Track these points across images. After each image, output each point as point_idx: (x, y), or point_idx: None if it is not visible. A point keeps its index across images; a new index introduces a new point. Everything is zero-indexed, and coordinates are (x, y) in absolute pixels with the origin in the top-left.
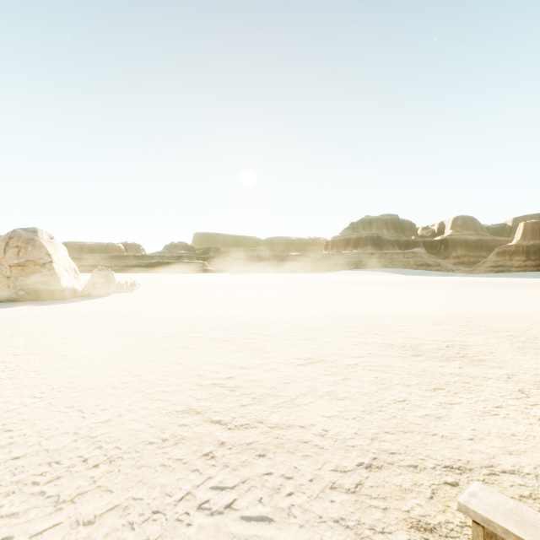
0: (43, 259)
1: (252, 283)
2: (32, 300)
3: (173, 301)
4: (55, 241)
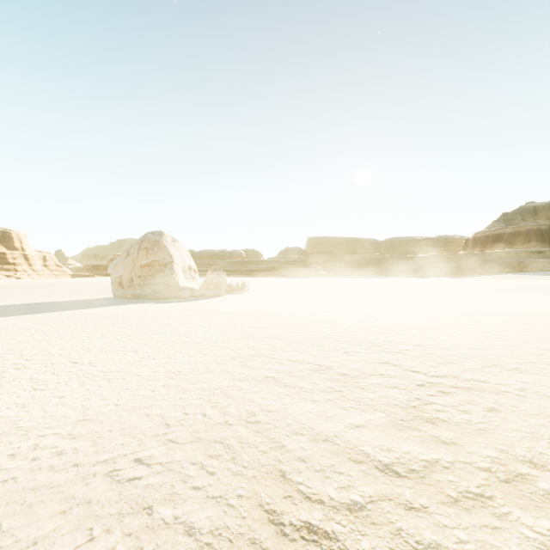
0: (166, 260)
1: (371, 288)
2: (156, 298)
3: (279, 304)
4: (176, 243)
